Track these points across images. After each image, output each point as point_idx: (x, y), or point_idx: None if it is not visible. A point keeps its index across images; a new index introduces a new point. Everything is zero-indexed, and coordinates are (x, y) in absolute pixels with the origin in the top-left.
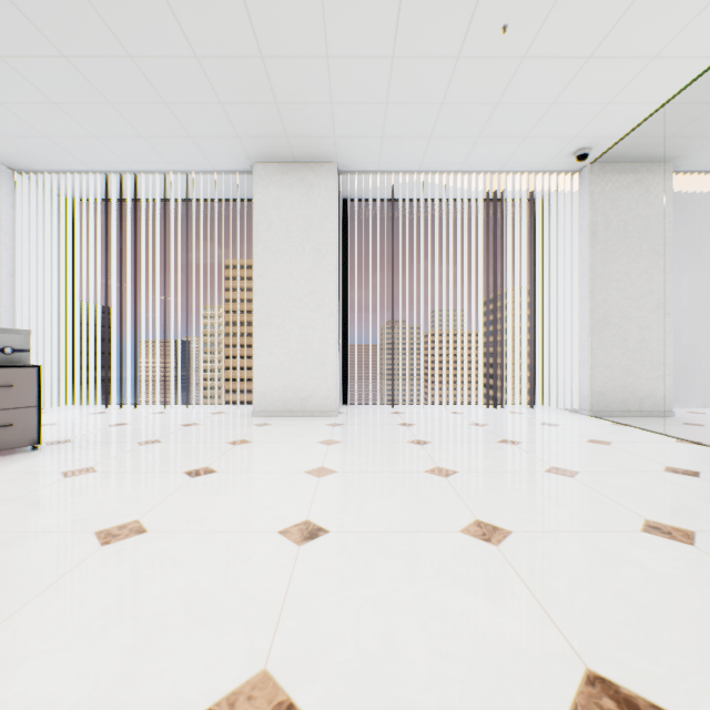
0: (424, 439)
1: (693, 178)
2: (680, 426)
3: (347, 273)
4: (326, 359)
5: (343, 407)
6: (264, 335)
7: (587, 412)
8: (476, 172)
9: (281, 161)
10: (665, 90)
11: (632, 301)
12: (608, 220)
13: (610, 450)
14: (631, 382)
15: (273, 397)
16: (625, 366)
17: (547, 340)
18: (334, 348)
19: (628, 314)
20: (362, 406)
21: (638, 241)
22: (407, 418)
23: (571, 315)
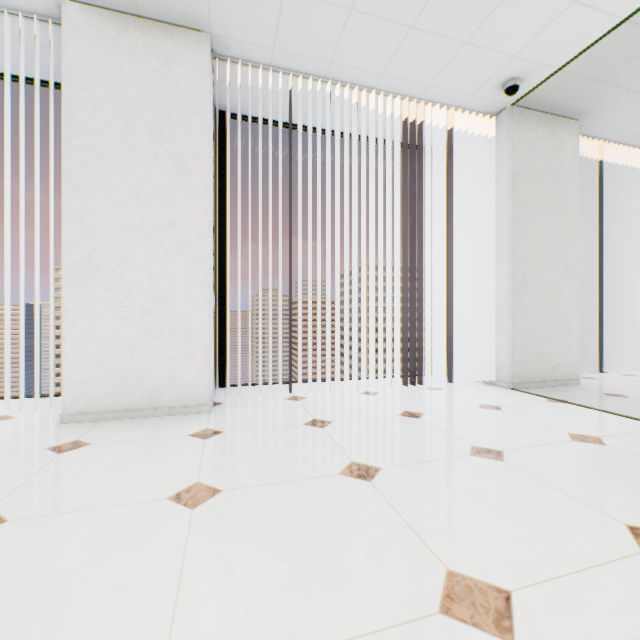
0: (364, 461)
1: (583, 144)
2: (611, 399)
3: (225, 211)
4: (193, 327)
5: (219, 392)
6: (84, 288)
7: (507, 384)
8: (393, 93)
9: (114, 6)
10: None
11: (547, 262)
12: (526, 171)
13: (628, 459)
14: (546, 349)
15: (101, 389)
16: (541, 332)
17: (451, 303)
18: (206, 311)
19: (543, 276)
20: (245, 388)
21: (552, 198)
22: (314, 409)
23: (485, 276)
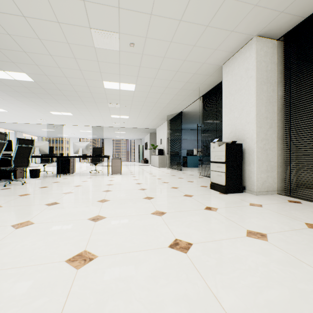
0: None
1: None
2: None
3: None
4: None
5: None
6: None
7: None
8: None
9: None
10: None
11: None
12: None
13: None
14: None
15: None
16: None
17: None
18: None
19: None
20: None
21: None
22: None
23: None
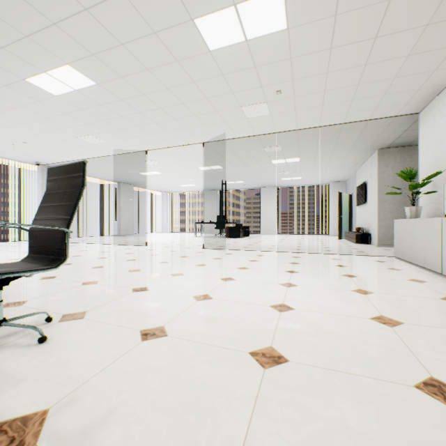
0: None
1: None
2: None
3: None
4: None
5: None
6: None
7: None
8: None
9: None
10: (58, 161)
11: None
12: None
13: None
14: None
15: None
16: None
17: (27, 217)
18: None
19: None
20: None
21: None
22: None
23: (36, 210)
